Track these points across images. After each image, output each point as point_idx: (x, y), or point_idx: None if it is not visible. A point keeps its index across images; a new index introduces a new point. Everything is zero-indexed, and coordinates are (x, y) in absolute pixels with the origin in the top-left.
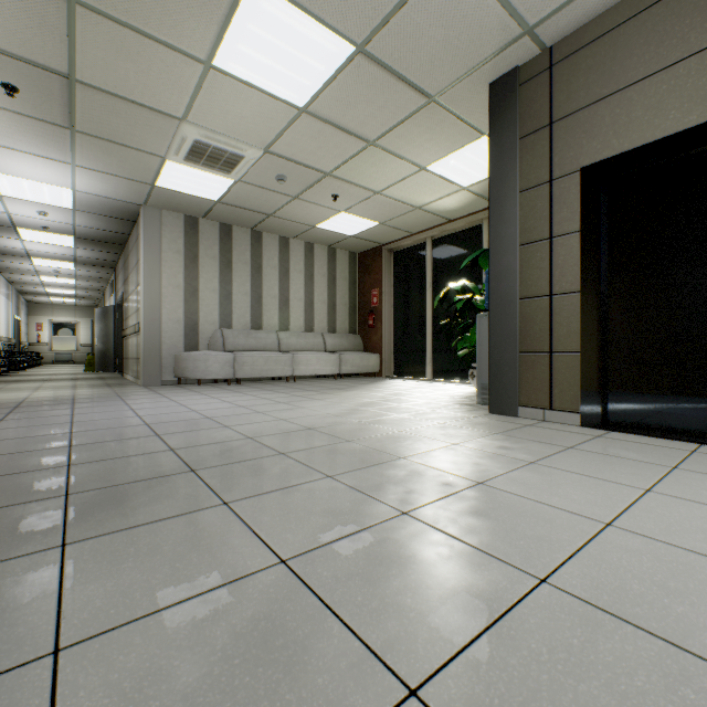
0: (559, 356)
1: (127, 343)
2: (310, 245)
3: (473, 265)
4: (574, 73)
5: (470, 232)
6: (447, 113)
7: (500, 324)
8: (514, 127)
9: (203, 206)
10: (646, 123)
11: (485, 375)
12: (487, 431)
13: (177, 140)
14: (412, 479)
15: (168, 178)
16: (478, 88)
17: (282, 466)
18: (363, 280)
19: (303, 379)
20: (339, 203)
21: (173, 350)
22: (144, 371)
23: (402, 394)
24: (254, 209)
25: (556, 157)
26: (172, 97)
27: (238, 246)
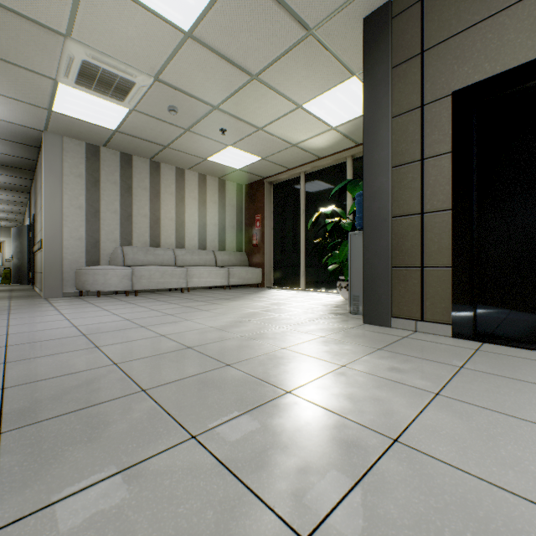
0: (430, 270)
1: (36, 258)
2: (203, 176)
3: (340, 193)
4: (446, 3)
5: (336, 168)
6: (324, 49)
7: (374, 240)
8: (387, 57)
9: (103, 134)
10: (519, 45)
11: (356, 287)
12: (370, 346)
13: (64, 60)
14: (306, 438)
15: (63, 103)
16: (353, 23)
17: (133, 417)
18: (248, 207)
19: (196, 290)
20: (227, 138)
21: (75, 265)
22: (44, 284)
23: (282, 304)
24: (151, 140)
25: (427, 83)
26: (51, 7)
27: (137, 174)
